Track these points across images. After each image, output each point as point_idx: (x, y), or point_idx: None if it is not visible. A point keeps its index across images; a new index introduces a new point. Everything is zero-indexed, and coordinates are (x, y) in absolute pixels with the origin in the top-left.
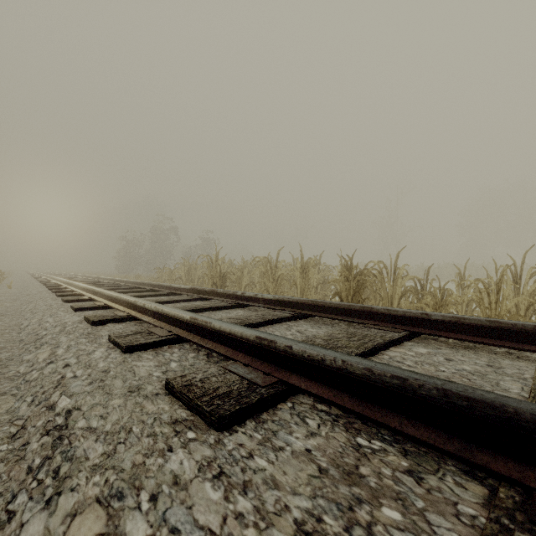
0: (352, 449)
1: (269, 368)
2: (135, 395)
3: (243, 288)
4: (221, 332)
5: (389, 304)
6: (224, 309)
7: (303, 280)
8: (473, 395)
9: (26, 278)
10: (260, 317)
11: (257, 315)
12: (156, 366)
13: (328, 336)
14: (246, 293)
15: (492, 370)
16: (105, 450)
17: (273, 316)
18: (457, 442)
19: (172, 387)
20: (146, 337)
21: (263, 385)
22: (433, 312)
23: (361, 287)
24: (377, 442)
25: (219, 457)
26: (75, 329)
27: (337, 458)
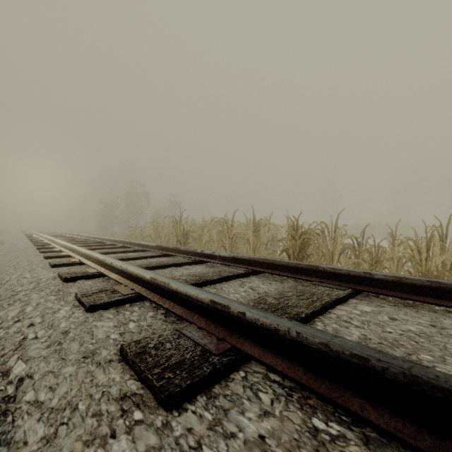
0: (309, 435)
1: (222, 332)
2: (88, 362)
3: (203, 244)
4: (178, 293)
5: (330, 259)
6: (185, 265)
7: (255, 238)
8: (448, 386)
9: (18, 235)
10: (217, 274)
11: (214, 272)
12: (115, 327)
13: (279, 294)
14: (205, 251)
15: (438, 331)
16: (46, 433)
17: (228, 273)
18: (429, 436)
19: (126, 354)
20: (109, 295)
21: (216, 353)
22: (375, 272)
23: (306, 245)
24: (336, 426)
25: (165, 447)
26: (48, 286)
27: (294, 449)
